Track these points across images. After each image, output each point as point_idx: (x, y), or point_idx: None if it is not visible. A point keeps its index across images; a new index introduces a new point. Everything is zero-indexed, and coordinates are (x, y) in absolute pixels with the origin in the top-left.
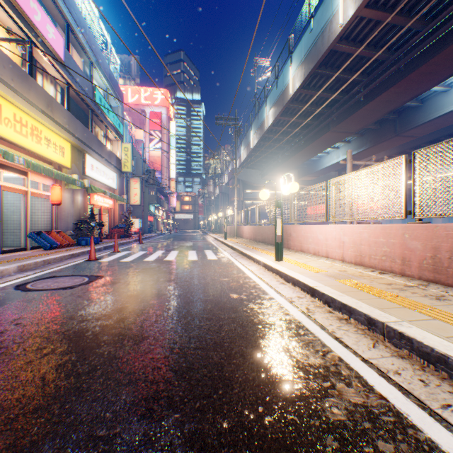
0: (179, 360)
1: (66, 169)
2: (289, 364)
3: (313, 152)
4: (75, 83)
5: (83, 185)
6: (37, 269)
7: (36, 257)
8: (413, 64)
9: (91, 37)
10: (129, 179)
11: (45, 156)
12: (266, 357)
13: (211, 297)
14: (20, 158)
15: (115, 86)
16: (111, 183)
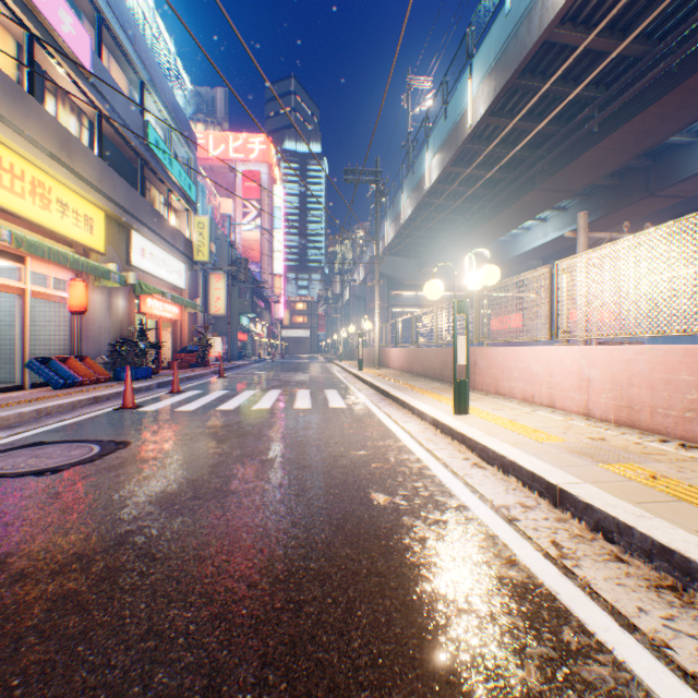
0: None
1: (96, 254)
2: None
3: (505, 227)
4: (112, 113)
5: (123, 281)
6: (20, 426)
7: (27, 404)
8: (695, 60)
9: (141, 40)
10: (209, 274)
11: (58, 230)
12: None
13: (330, 502)
14: (1, 229)
15: (182, 123)
16: (176, 280)
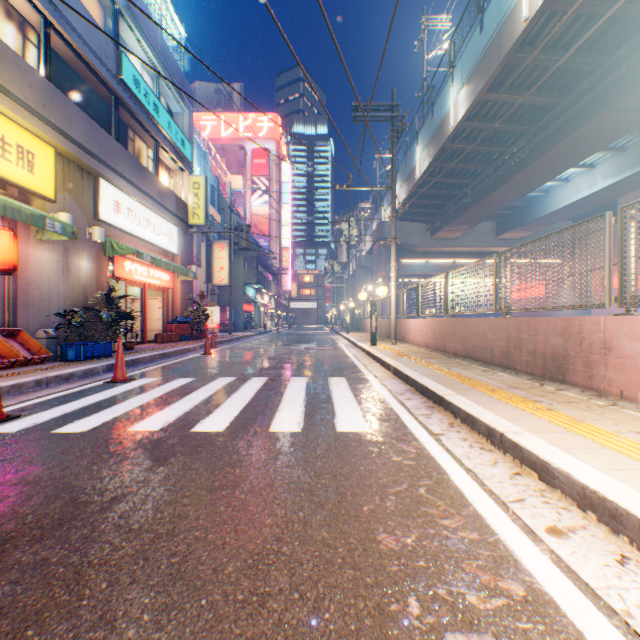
0: None
1: (42, 201)
2: None
3: (548, 172)
4: (64, 26)
5: (69, 232)
6: None
7: None
8: None
9: None
10: (212, 244)
11: None
12: None
13: None
14: None
15: (172, 70)
16: (165, 243)
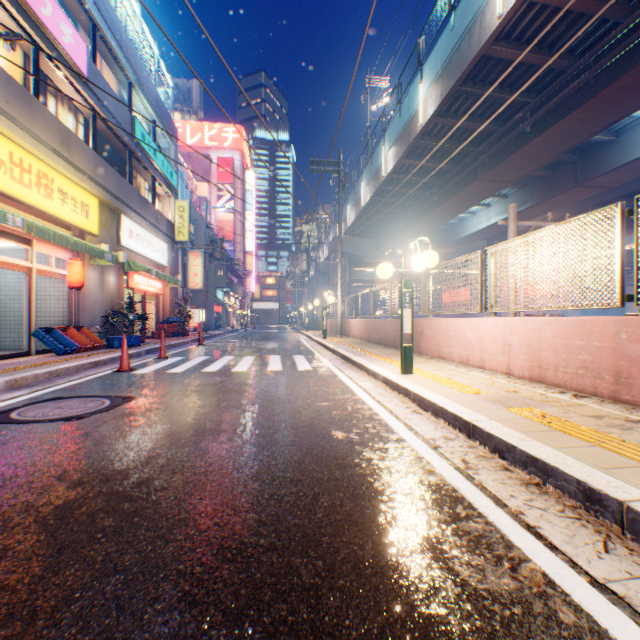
0: (234, 579)
1: (91, 236)
2: (450, 592)
3: (453, 212)
4: (105, 111)
5: (115, 260)
6: (37, 385)
7: (39, 367)
8: (608, 74)
9: (129, 45)
10: (187, 252)
11: (59, 216)
12: (402, 572)
13: (300, 437)
14: (16, 217)
15: (164, 118)
16: (159, 258)
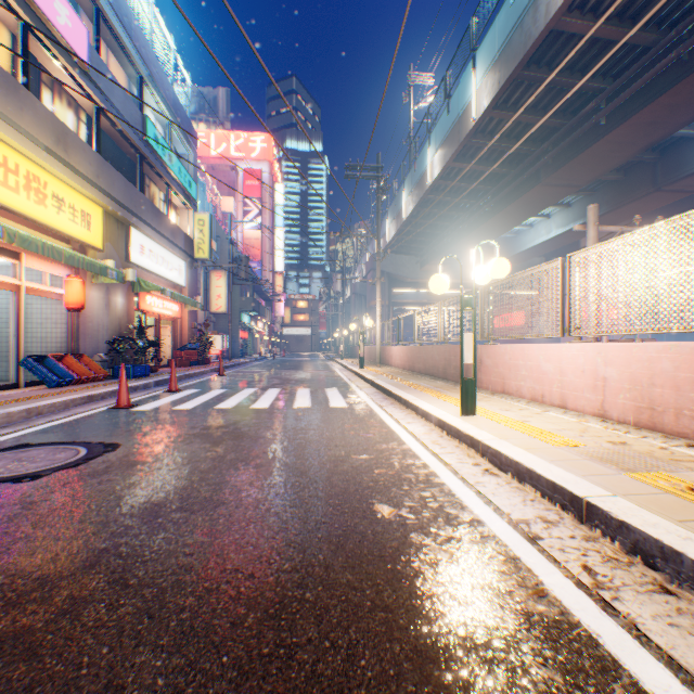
0: None
1: (94, 251)
2: None
3: (508, 223)
4: (110, 108)
5: (121, 278)
6: (8, 426)
7: (17, 403)
8: None
9: (140, 35)
10: (209, 272)
11: (54, 226)
12: None
13: (329, 515)
14: None
15: (182, 120)
16: (176, 277)
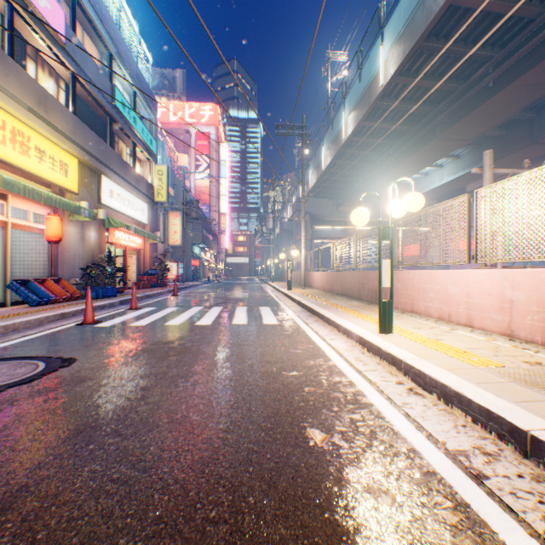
0: None
1: (71, 194)
2: None
3: (409, 171)
4: (84, 77)
5: (92, 216)
6: None
7: None
8: None
9: (109, 19)
10: (168, 213)
11: (36, 173)
12: None
13: (261, 443)
14: None
15: (144, 90)
16: (139, 216)
